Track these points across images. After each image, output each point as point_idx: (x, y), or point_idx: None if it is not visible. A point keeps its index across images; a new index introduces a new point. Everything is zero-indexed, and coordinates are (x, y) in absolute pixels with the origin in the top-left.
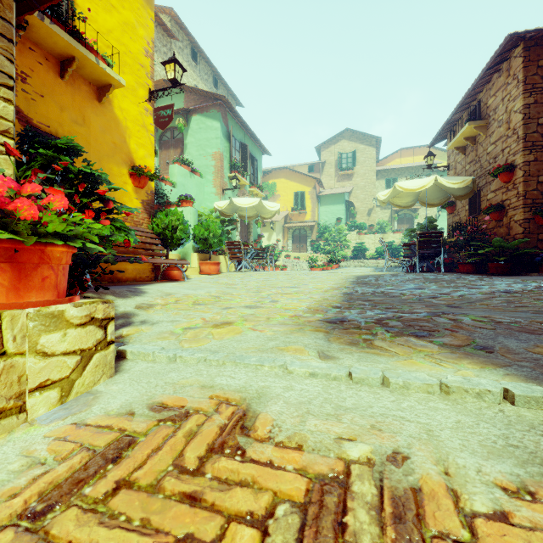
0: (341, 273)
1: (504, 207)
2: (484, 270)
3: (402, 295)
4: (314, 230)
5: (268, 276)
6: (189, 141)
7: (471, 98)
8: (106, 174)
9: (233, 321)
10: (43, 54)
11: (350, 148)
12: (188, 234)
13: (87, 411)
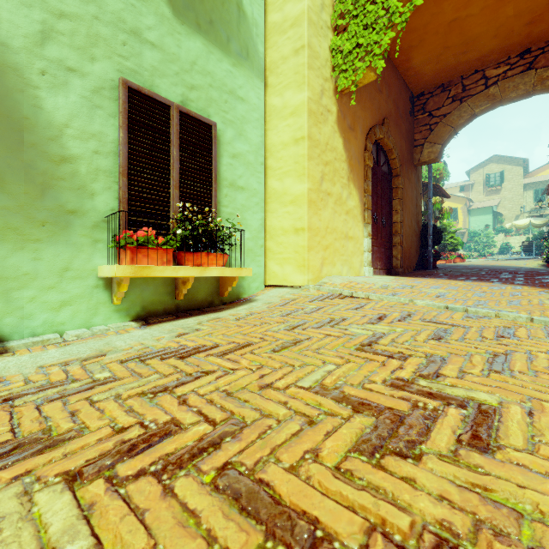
0: None
1: None
2: None
3: None
4: (465, 235)
5: None
6: None
7: None
8: None
9: None
10: None
11: (498, 169)
12: None
13: None
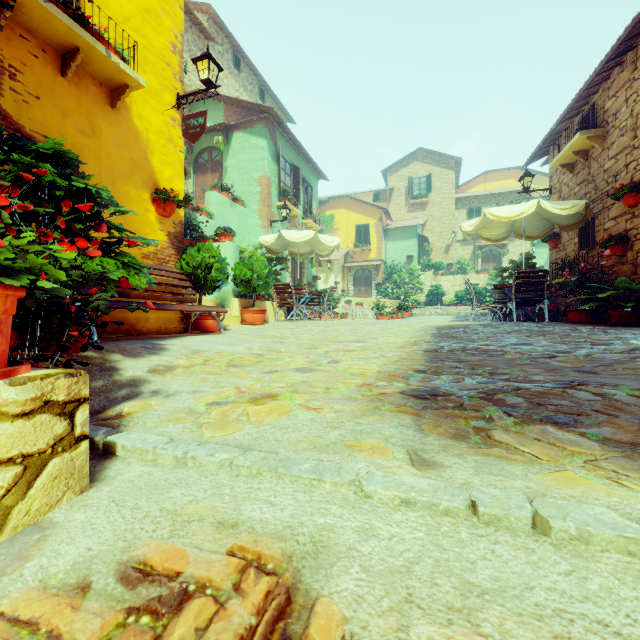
0: (416, 323)
1: (628, 238)
2: (601, 319)
3: (505, 354)
4: (380, 270)
5: (325, 326)
6: (230, 163)
7: (582, 102)
8: (107, 190)
9: (279, 392)
10: (39, 44)
11: (424, 172)
12: (226, 275)
13: (15, 572)
